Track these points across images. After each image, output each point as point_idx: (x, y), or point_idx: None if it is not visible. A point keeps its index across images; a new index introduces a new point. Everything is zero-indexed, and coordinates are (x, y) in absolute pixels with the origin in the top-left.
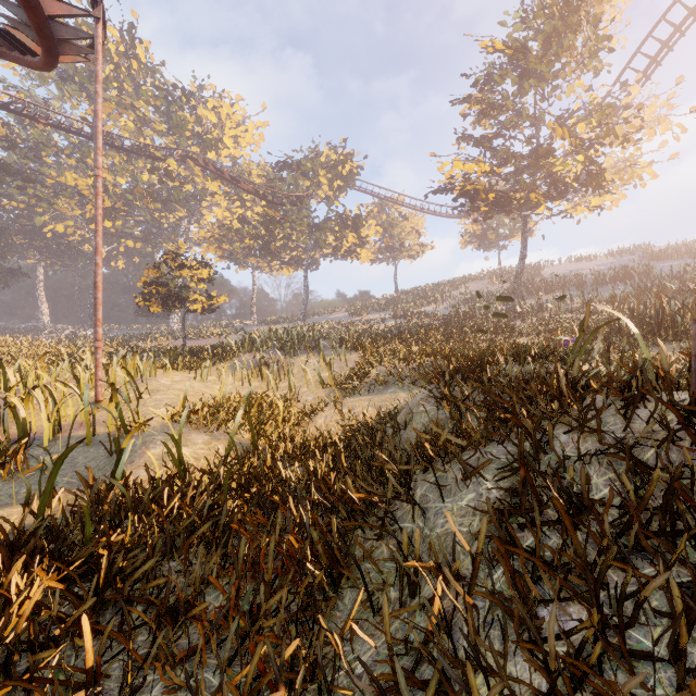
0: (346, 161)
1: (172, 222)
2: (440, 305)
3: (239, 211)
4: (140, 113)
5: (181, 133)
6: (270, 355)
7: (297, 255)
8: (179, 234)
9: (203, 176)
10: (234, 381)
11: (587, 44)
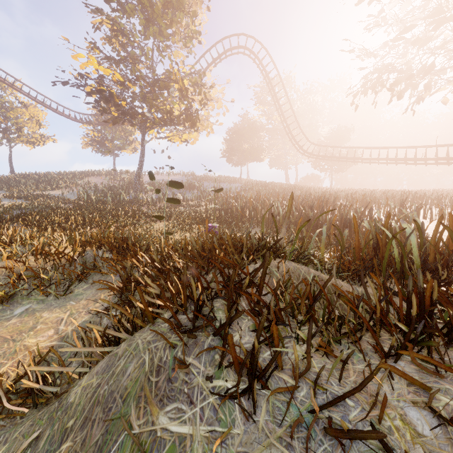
0: None
1: None
2: (65, 190)
3: None
4: None
5: None
6: None
7: None
8: None
9: None
10: None
11: (188, 28)
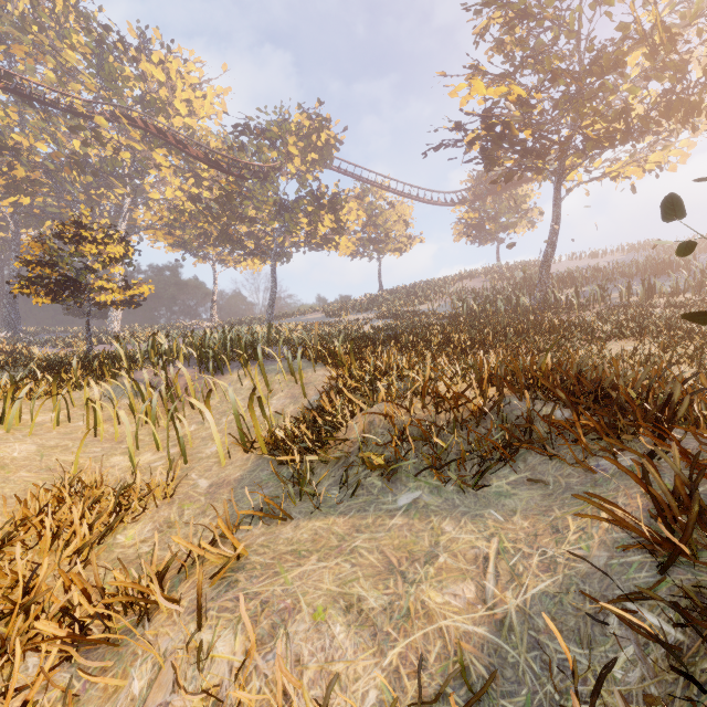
0: (321, 129)
1: (114, 204)
2: (435, 303)
3: (194, 190)
4: (62, 59)
5: (117, 89)
6: (171, 371)
7: (264, 244)
8: (121, 217)
9: (143, 141)
10: (86, 423)
11: None
